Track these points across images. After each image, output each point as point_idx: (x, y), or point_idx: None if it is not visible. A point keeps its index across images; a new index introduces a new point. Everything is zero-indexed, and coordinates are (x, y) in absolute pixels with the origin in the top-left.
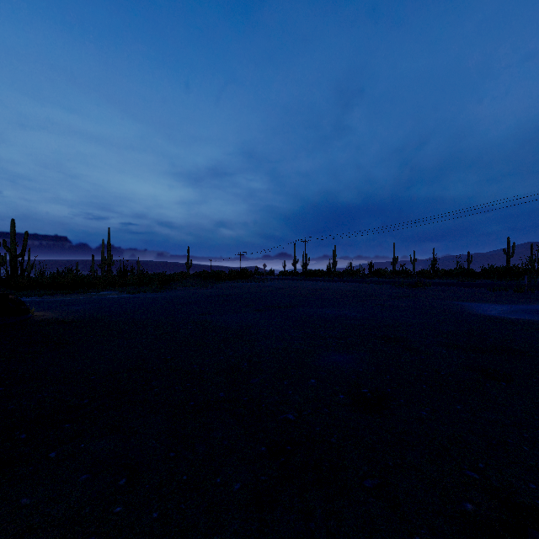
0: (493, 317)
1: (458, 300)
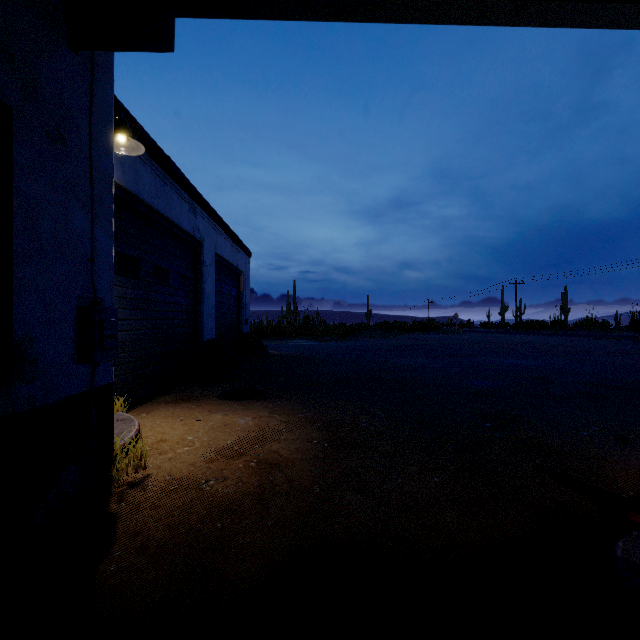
0: None
1: None
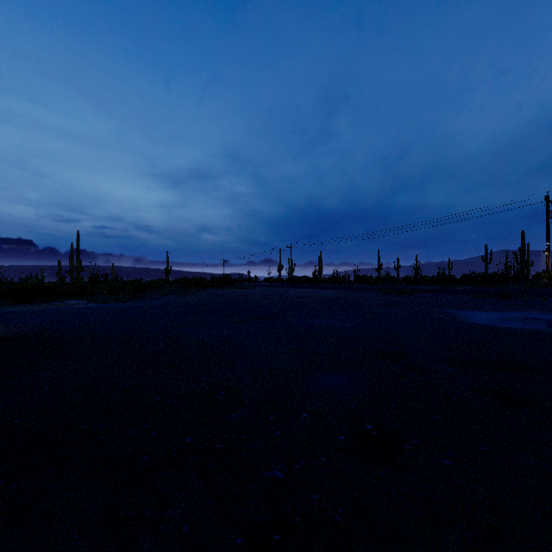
0: (487, 327)
1: (447, 307)
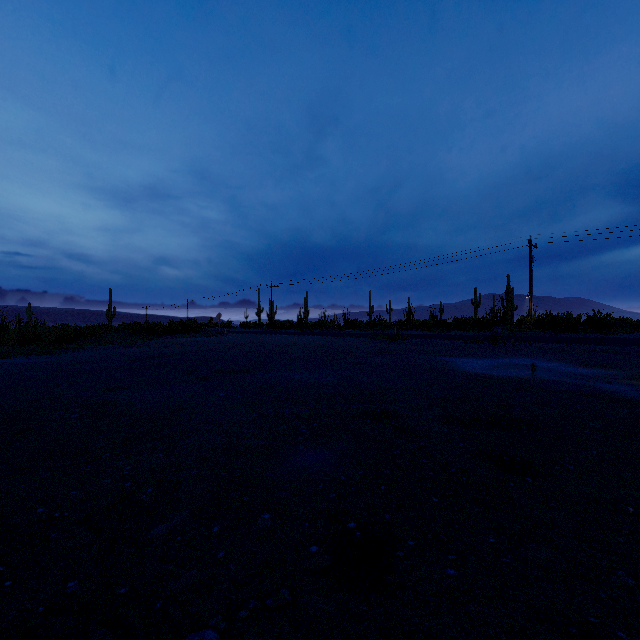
0: (481, 375)
1: (440, 354)
